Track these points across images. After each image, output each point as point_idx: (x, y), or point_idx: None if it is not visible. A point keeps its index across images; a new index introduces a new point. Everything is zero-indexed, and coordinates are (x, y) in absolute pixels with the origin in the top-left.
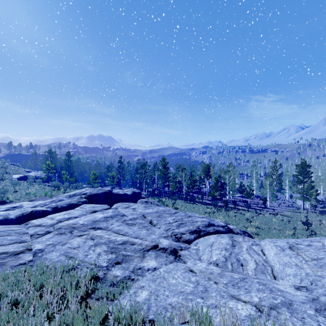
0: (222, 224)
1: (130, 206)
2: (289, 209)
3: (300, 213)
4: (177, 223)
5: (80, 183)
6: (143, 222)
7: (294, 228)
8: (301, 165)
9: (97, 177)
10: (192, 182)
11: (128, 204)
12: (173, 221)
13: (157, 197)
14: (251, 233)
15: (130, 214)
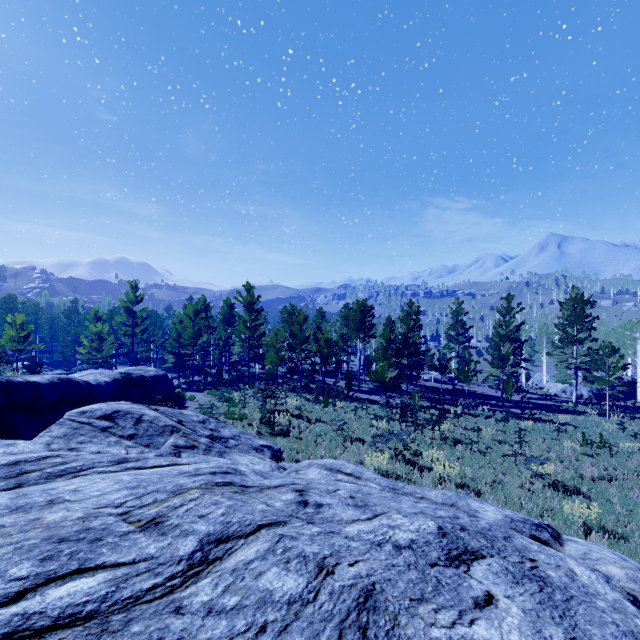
0: None
1: None
2: (547, 406)
3: (579, 413)
4: None
5: None
6: None
7: None
8: (574, 301)
9: (29, 334)
10: (323, 344)
11: None
12: None
13: (217, 391)
14: (587, 528)
15: None
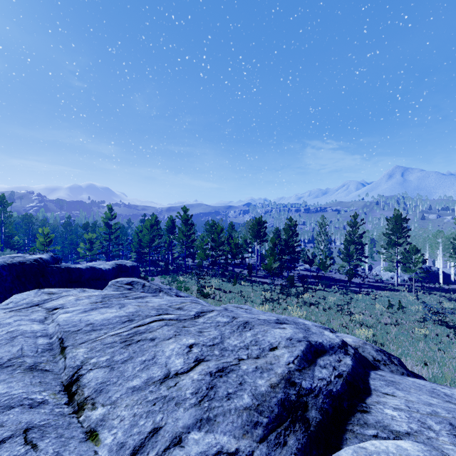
0: (337, 341)
1: (49, 298)
2: (378, 286)
3: (397, 291)
4: (202, 372)
5: (8, 250)
6: (7, 400)
7: (422, 321)
8: (395, 218)
9: (52, 240)
10: (233, 246)
11: (57, 293)
12: (187, 364)
13: (169, 275)
14: (366, 341)
15: (2, 337)
